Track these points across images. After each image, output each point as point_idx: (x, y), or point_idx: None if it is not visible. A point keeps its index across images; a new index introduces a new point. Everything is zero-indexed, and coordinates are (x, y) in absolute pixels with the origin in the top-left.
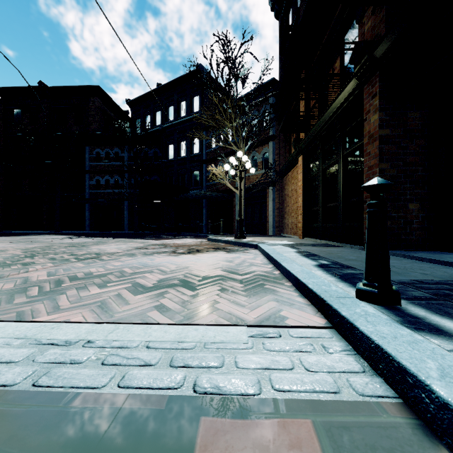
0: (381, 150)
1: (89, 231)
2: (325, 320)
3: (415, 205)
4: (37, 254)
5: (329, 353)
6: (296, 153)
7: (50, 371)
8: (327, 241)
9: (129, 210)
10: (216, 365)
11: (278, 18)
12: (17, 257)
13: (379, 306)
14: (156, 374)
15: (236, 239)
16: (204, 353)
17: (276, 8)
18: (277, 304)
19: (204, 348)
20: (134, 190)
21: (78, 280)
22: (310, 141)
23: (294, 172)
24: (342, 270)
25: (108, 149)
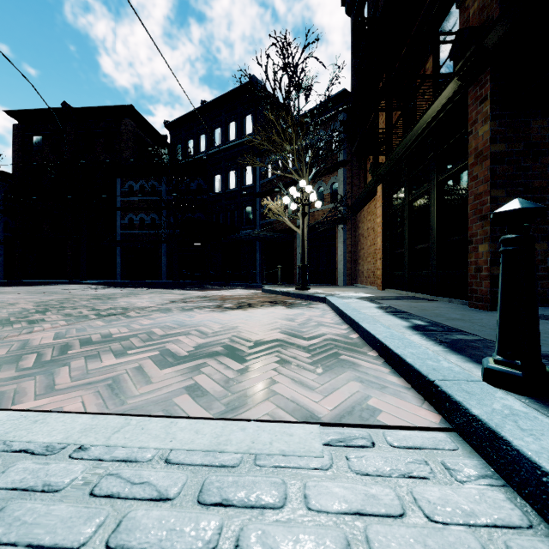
0: (493, 172)
1: (121, 279)
2: (438, 416)
3: (541, 246)
4: (52, 308)
5: (459, 482)
6: (374, 181)
7: (5, 508)
8: (415, 292)
9: (168, 255)
10: (273, 503)
11: (350, 15)
12: (25, 313)
13: (526, 397)
14: (174, 519)
15: (298, 290)
16: (254, 476)
17: (347, 1)
18: (360, 385)
19: (255, 466)
20: (174, 231)
21: (92, 345)
22: (392, 166)
23: (370, 206)
24: (448, 335)
25: (143, 182)
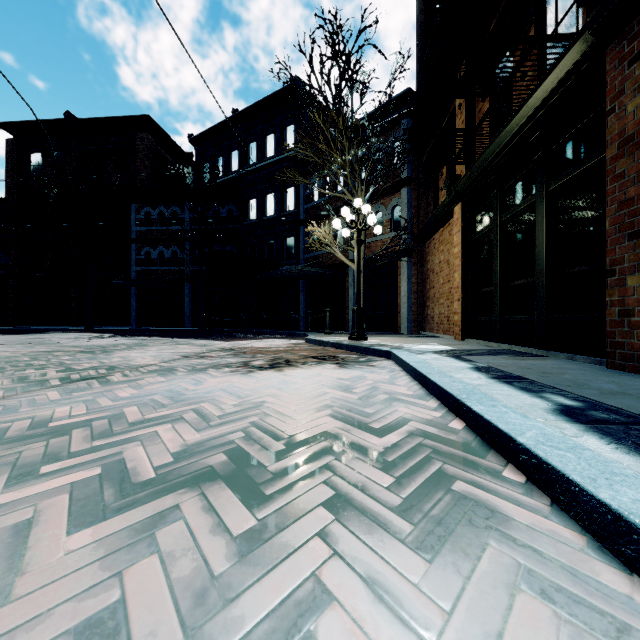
0: None
1: (135, 326)
2: None
3: None
4: (10, 368)
5: None
6: (450, 199)
7: None
8: (511, 344)
9: (193, 296)
10: None
11: None
12: None
13: None
14: None
15: (352, 341)
16: None
17: None
18: (552, 616)
19: None
20: (199, 267)
21: None
22: (477, 177)
23: (444, 233)
24: None
25: (162, 208)
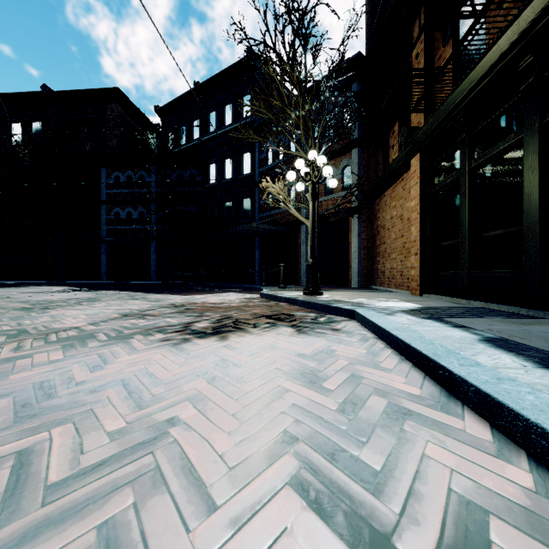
0: None
1: (106, 280)
2: None
3: None
4: None
5: None
6: (406, 152)
7: None
8: (485, 302)
9: (158, 253)
10: None
11: None
12: None
13: None
14: None
15: (307, 296)
16: None
17: None
18: None
19: None
20: (163, 225)
21: None
22: (440, 123)
23: (396, 188)
24: None
25: (131, 172)
